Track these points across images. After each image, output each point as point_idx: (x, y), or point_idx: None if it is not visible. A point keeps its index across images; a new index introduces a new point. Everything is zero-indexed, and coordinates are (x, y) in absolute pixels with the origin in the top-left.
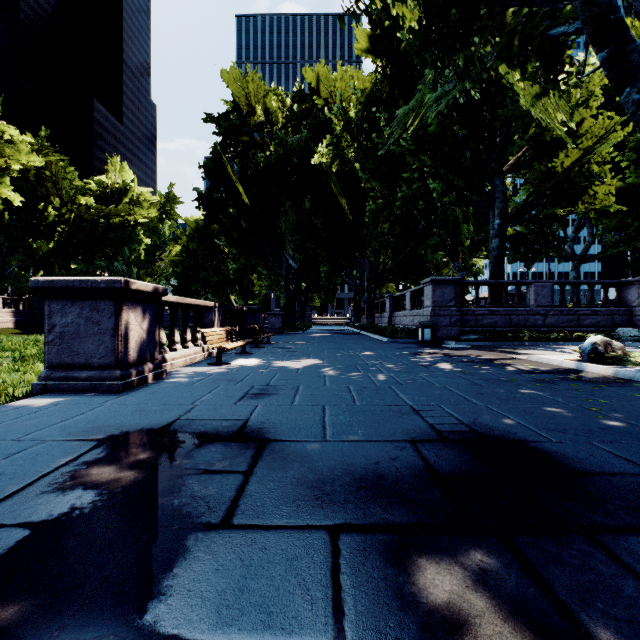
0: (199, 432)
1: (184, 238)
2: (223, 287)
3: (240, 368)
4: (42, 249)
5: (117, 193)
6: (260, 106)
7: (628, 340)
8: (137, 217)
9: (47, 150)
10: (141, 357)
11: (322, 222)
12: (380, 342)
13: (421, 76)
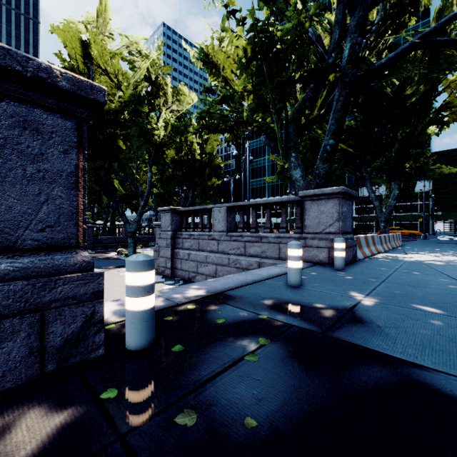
0: None
1: None
2: None
3: None
4: None
5: None
6: None
7: (151, 246)
8: None
9: None
10: None
11: None
12: None
13: None
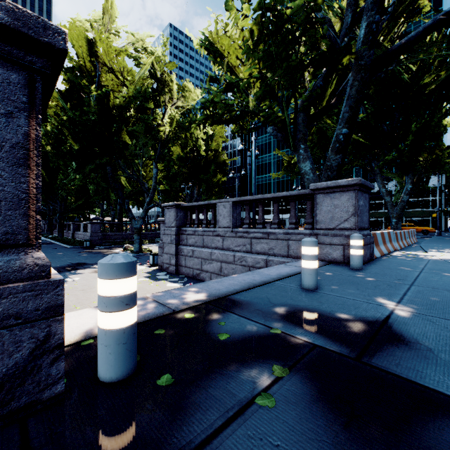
0: None
1: None
2: None
3: None
4: None
5: None
6: None
7: (158, 242)
8: None
9: None
10: None
11: None
12: (66, 248)
13: None
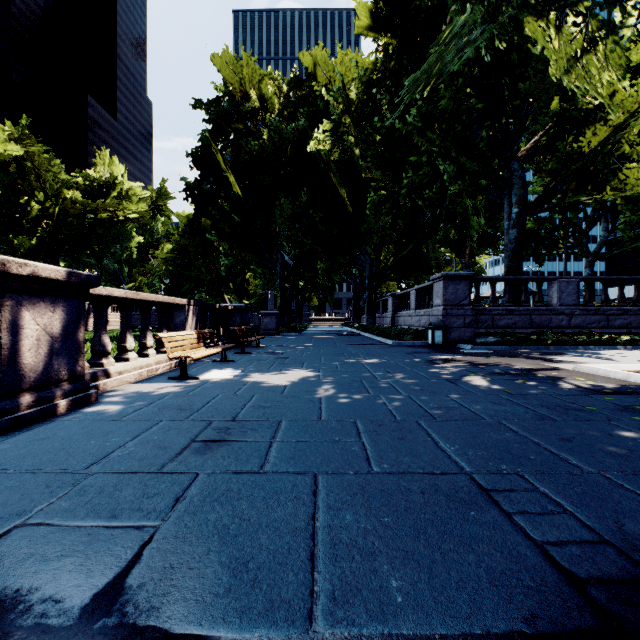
0: (18, 588)
1: (176, 234)
2: (217, 286)
3: (208, 385)
4: (24, 245)
5: (105, 187)
6: (253, 92)
7: None
8: (126, 212)
9: (29, 140)
10: (47, 377)
11: (320, 215)
12: (384, 345)
13: (432, 42)
